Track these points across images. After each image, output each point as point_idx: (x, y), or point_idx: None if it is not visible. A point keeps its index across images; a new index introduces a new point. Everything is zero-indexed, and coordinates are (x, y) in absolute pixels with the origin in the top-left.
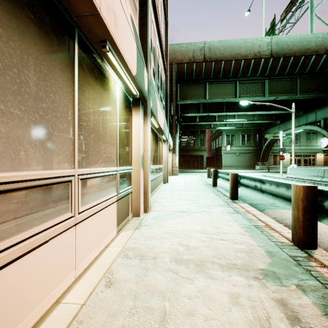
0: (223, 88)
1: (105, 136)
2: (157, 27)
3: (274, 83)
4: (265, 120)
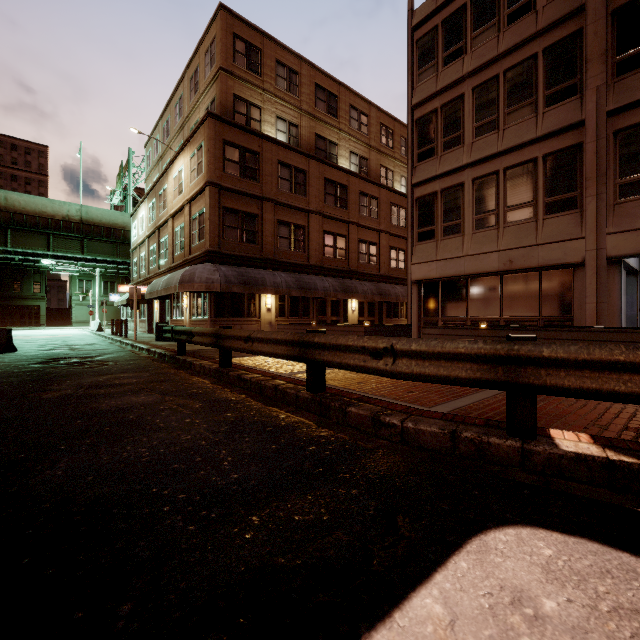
0: (33, 239)
1: None
2: None
3: (95, 244)
4: (120, 270)
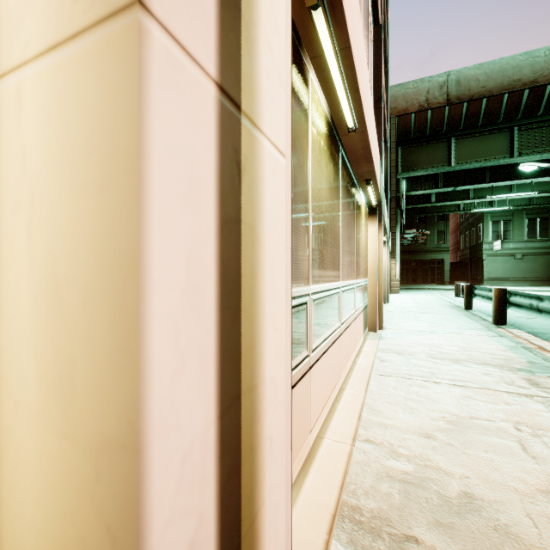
0: (485, 144)
1: (360, 252)
2: None
3: None
4: None
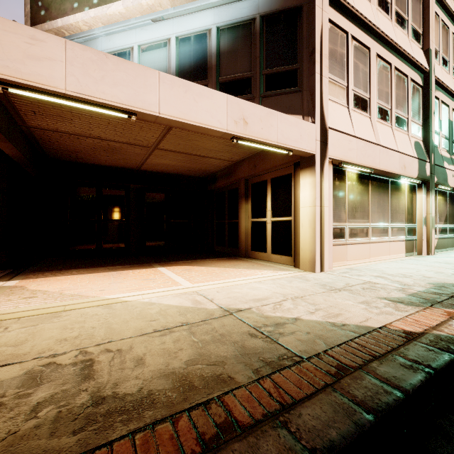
0: None
1: (399, 210)
2: (451, 95)
3: None
4: None
